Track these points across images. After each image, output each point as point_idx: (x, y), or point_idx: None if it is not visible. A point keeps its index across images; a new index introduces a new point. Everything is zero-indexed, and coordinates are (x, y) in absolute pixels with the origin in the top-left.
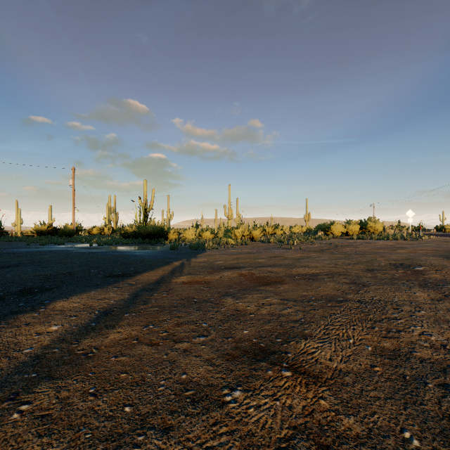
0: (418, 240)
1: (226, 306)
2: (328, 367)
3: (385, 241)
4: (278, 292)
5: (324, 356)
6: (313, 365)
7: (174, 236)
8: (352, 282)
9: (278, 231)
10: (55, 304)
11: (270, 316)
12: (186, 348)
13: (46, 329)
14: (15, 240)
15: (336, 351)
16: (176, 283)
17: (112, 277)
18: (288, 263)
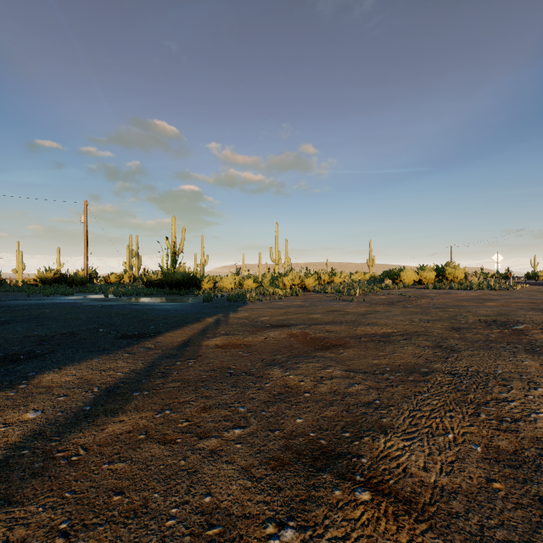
0: (508, 290)
1: (271, 381)
2: (424, 482)
3: (468, 291)
4: (340, 359)
5: (415, 462)
6: (401, 480)
7: (208, 285)
8: (436, 345)
9: (336, 279)
10: (41, 378)
11: (332, 395)
12: (214, 448)
13: (19, 417)
14: (14, 289)
15: (432, 455)
16: (207, 346)
17: (125, 338)
18: (351, 319)
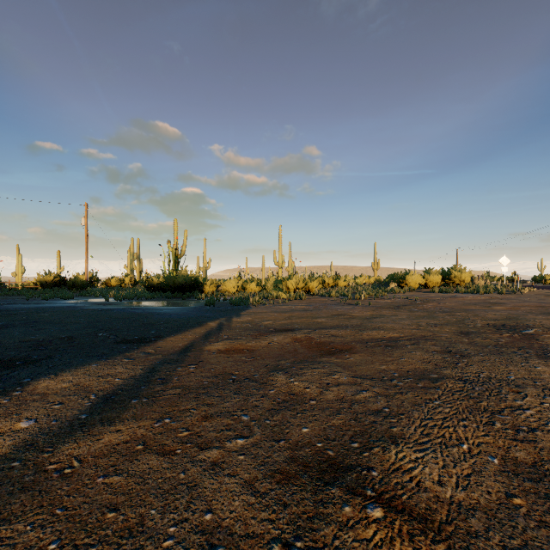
0: (515, 294)
1: (275, 388)
2: (439, 498)
3: (475, 295)
4: (346, 365)
5: (429, 476)
6: (415, 495)
7: (210, 289)
8: (445, 350)
9: (341, 283)
10: (36, 385)
11: (339, 403)
12: (216, 459)
13: (10, 426)
14: (13, 293)
15: (446, 467)
16: (209, 351)
17: (124, 343)
18: (356, 323)
